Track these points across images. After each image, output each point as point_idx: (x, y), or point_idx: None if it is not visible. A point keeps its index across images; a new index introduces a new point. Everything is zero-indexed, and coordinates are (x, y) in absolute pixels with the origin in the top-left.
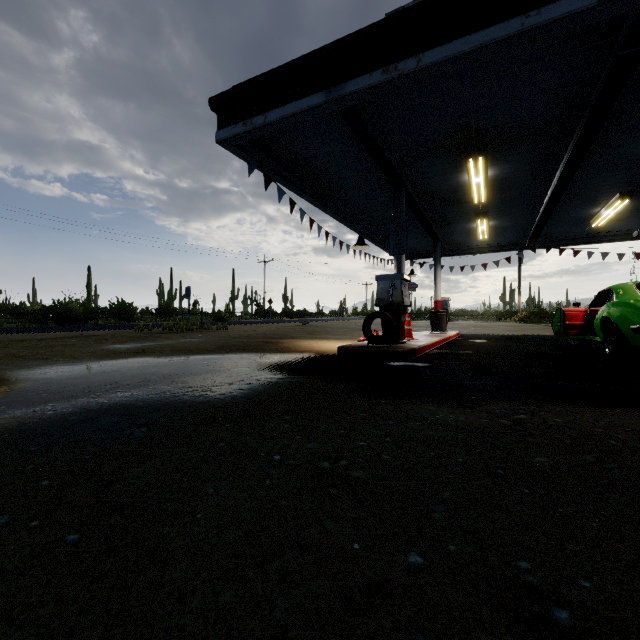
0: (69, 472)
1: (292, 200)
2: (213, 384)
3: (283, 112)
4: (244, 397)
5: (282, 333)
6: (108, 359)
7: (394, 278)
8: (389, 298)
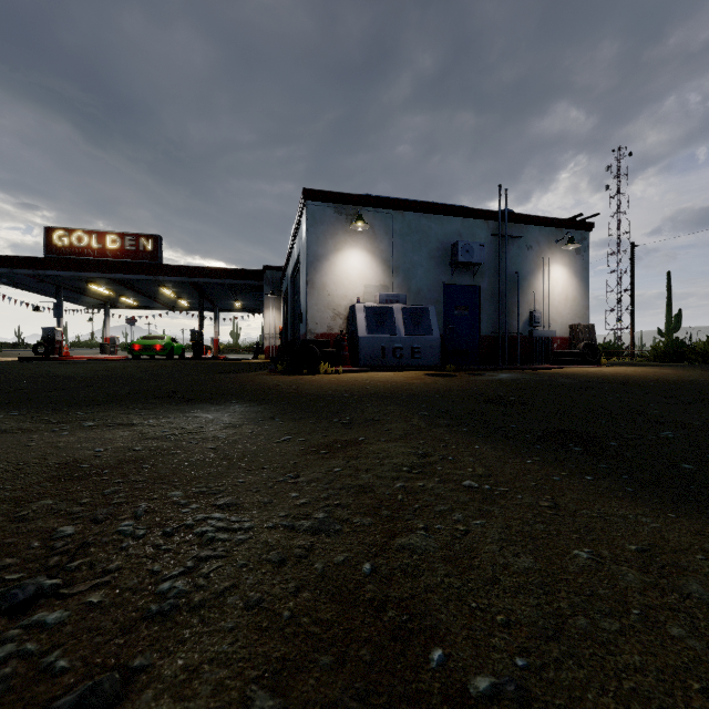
0: None
1: None
2: None
3: None
4: None
5: None
6: None
7: (51, 329)
8: (49, 337)
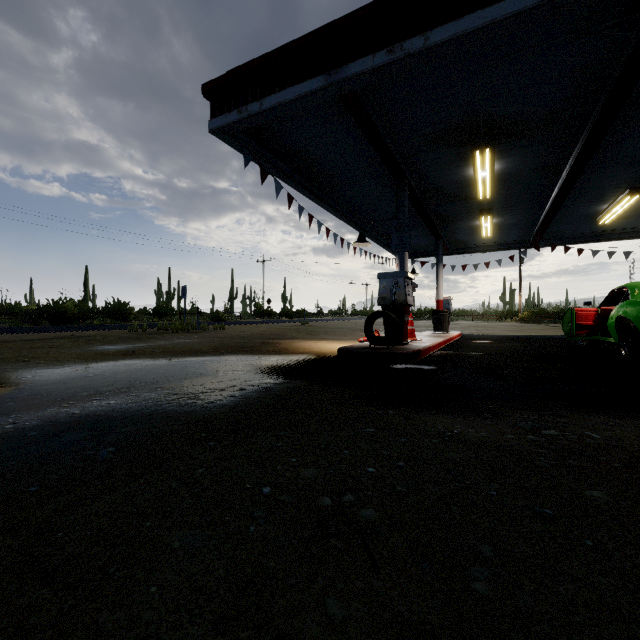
0: (4, 511)
1: (290, 195)
2: (202, 390)
3: (280, 98)
4: (234, 406)
5: (280, 333)
6: (94, 361)
7: (397, 276)
8: (392, 297)
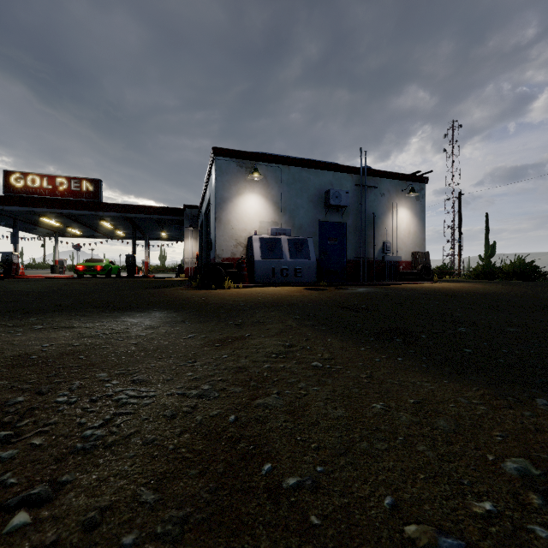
0: None
1: None
2: None
3: None
4: None
5: None
6: None
7: (9, 253)
8: (7, 260)
